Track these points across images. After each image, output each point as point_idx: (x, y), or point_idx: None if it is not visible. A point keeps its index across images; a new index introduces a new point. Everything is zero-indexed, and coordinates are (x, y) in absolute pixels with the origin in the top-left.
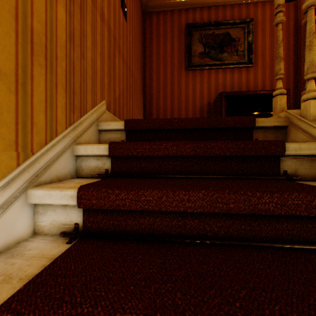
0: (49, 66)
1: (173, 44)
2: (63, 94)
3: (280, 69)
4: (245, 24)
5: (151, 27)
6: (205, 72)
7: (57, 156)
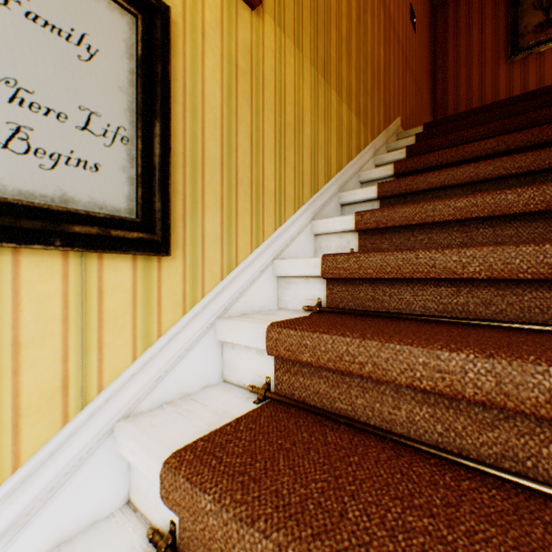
0: (377, 89)
1: (482, 32)
2: (381, 107)
3: None
4: None
5: (445, 23)
6: (546, 53)
7: (380, 147)
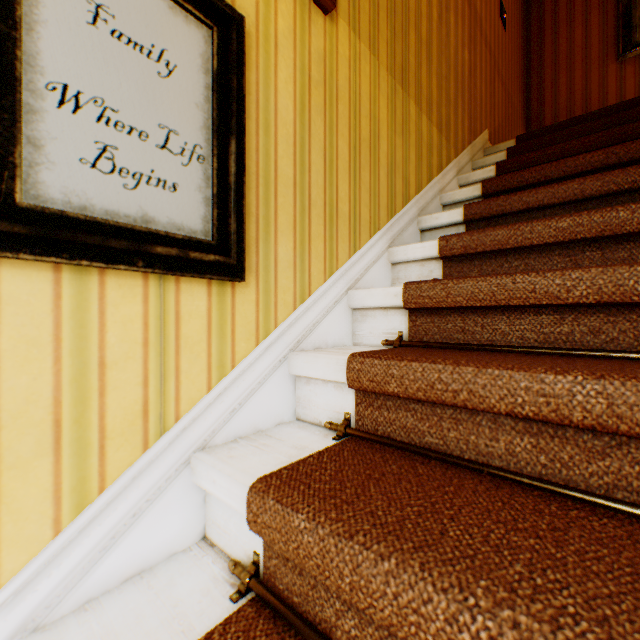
0: (461, 97)
1: (586, 27)
2: (466, 119)
3: None
4: None
5: (541, 17)
6: None
7: (465, 164)
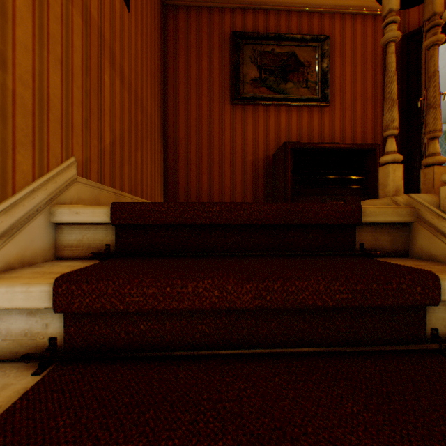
0: None
1: (211, 61)
2: None
3: (393, 119)
4: (318, 43)
5: (177, 31)
6: (260, 109)
7: None
